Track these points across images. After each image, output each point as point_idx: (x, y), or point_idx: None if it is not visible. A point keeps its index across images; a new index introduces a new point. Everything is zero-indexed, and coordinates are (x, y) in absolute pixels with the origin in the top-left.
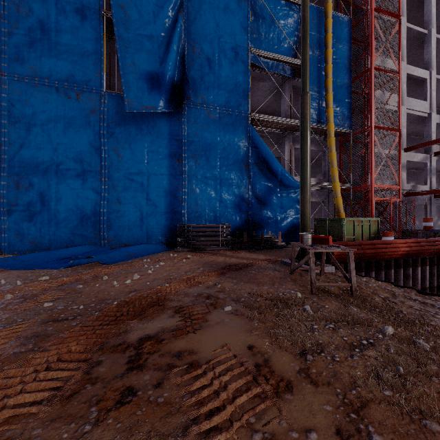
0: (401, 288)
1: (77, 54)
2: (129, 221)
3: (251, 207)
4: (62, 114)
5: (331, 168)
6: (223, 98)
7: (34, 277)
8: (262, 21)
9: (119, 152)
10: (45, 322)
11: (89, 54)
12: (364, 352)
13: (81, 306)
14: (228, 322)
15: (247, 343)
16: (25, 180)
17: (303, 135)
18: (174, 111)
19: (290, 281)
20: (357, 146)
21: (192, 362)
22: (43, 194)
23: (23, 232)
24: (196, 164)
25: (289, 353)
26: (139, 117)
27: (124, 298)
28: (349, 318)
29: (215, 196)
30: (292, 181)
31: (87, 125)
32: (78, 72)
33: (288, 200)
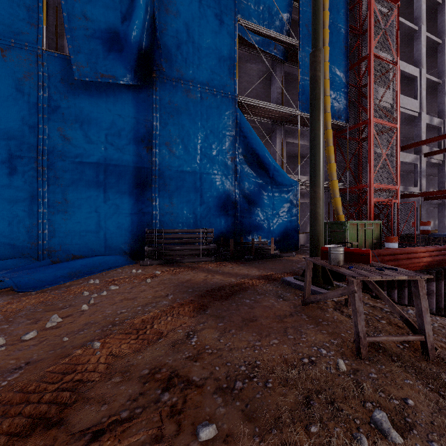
0: None
1: None
2: (80, 225)
3: (239, 209)
4: None
5: (329, 164)
6: (204, 74)
7: None
8: None
9: (66, 134)
10: None
11: None
12: None
13: None
14: None
15: None
16: None
17: (314, 106)
18: (142, 85)
19: (309, 322)
20: (354, 141)
21: None
22: None
23: None
24: (170, 154)
25: None
26: (95, 89)
27: None
28: None
29: (195, 194)
30: (286, 177)
31: (18, 94)
32: (3, 19)
33: (281, 200)
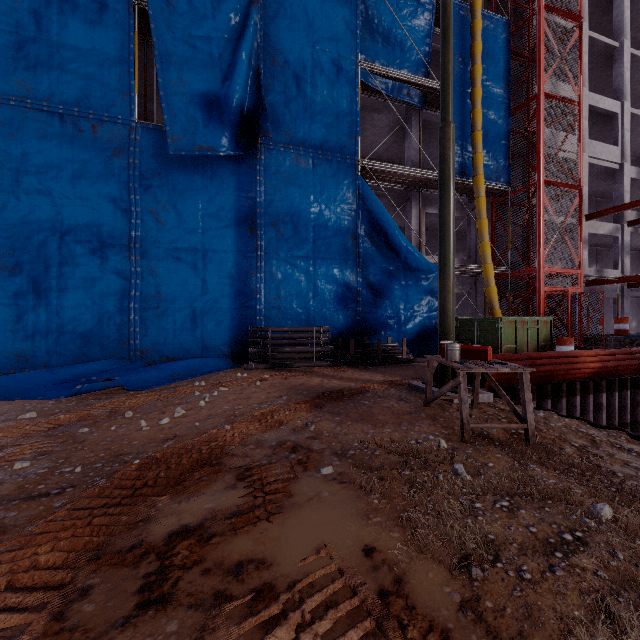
0: (603, 429)
1: (92, 64)
2: (175, 323)
3: (362, 302)
4: (70, 156)
5: (481, 243)
6: (318, 136)
7: (12, 413)
8: (378, 21)
9: (159, 217)
10: (7, 501)
11: (111, 64)
12: (572, 559)
13: (77, 469)
14: (328, 498)
15: (363, 542)
16: (9, 258)
17: (443, 188)
18: (245, 155)
19: (426, 418)
20: (519, 210)
21: (261, 587)
22: (39, 280)
23: (7, 339)
24: (277, 236)
25: (438, 562)
26: (191, 163)
27: (153, 451)
28: (532, 488)
29: (307, 284)
30: (423, 261)
31: (109, 174)
32: (94, 92)
33: (416, 290)
